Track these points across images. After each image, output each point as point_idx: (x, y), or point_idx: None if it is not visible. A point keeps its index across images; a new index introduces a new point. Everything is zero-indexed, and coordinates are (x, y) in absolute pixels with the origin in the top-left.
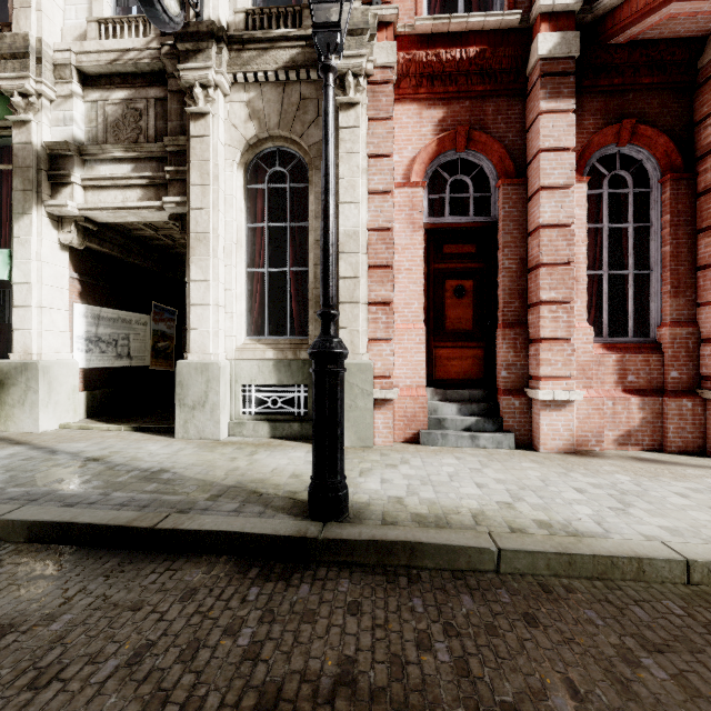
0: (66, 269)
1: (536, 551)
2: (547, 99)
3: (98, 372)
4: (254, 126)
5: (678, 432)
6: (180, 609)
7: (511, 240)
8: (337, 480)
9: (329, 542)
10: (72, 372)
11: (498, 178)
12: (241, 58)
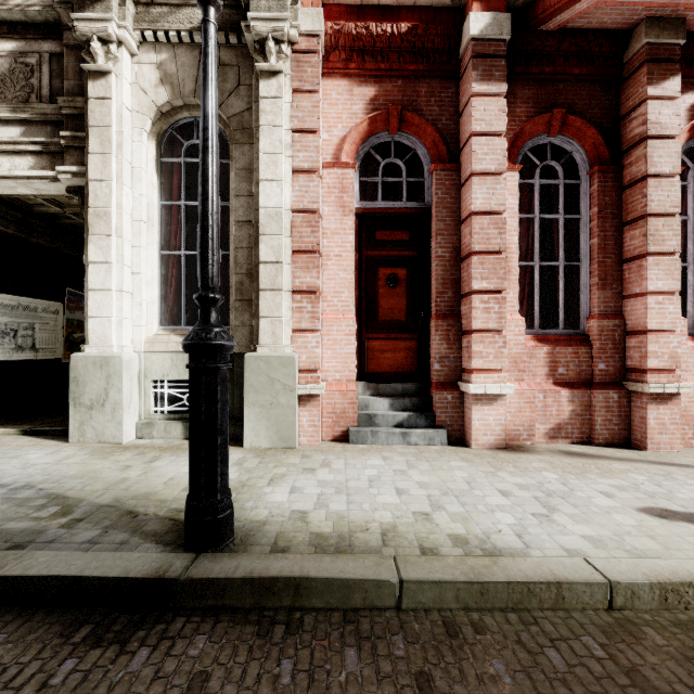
0: None
1: (443, 581)
2: (478, 81)
3: None
4: (167, 91)
5: (605, 424)
6: None
7: (444, 227)
8: (216, 500)
9: (193, 583)
10: None
11: (431, 163)
12: (150, 13)
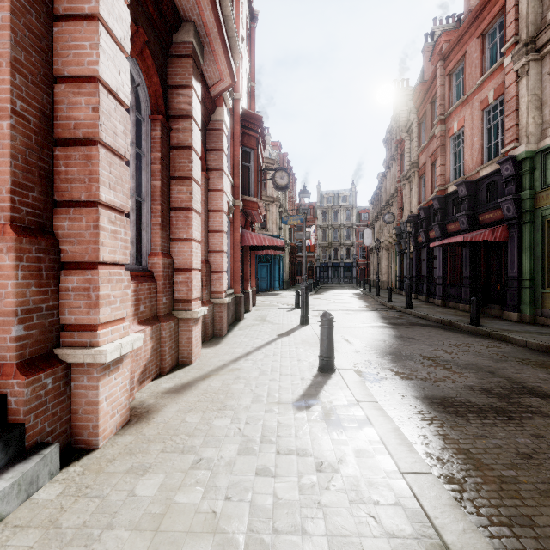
0: None
1: None
2: None
3: None
4: None
5: (170, 352)
6: None
7: (28, 65)
8: None
9: None
10: None
11: None
12: None
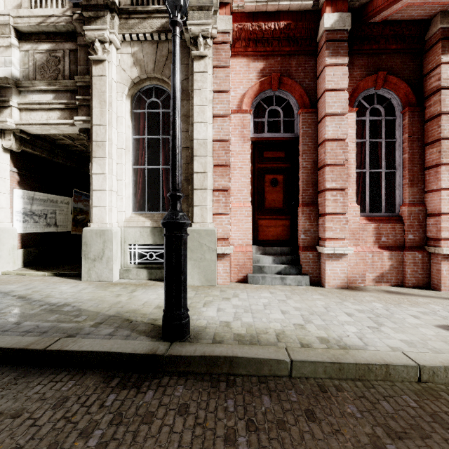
0: (7, 165)
1: (316, 361)
2: (330, 56)
3: (32, 236)
4: (137, 70)
5: (413, 274)
6: (51, 415)
7: (307, 149)
8: (181, 312)
9: (172, 358)
10: (12, 236)
11: (299, 108)
12: (128, 24)
